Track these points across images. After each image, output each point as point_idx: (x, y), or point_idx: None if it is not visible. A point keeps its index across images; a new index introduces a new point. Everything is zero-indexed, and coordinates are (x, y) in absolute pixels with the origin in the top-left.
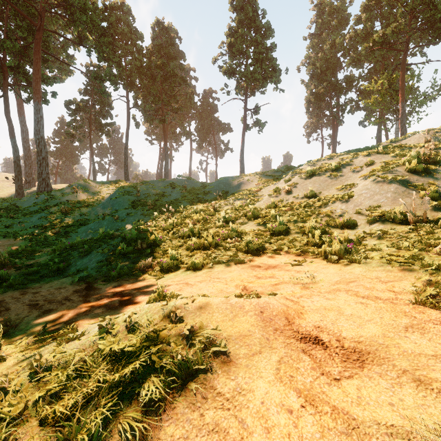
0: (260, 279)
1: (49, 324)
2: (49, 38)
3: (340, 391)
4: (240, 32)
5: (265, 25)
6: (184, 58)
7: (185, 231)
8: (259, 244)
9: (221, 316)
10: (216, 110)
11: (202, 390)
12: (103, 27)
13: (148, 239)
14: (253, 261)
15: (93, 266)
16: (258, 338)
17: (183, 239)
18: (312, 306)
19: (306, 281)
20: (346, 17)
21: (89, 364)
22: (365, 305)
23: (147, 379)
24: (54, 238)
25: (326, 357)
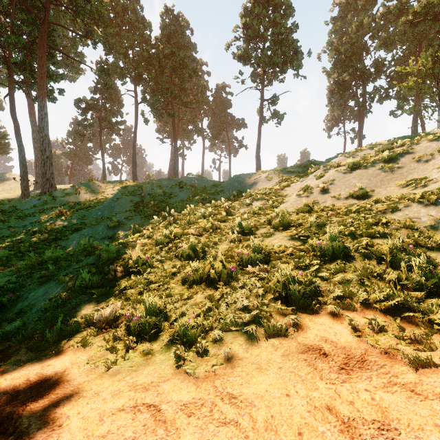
0: None
1: None
2: (55, 31)
3: None
4: (256, 12)
5: (285, 2)
6: (195, 50)
7: (183, 248)
8: (306, 283)
9: None
10: (230, 105)
11: None
12: (109, 17)
13: (128, 261)
14: (304, 329)
15: (40, 305)
16: None
17: (181, 260)
18: None
19: None
20: None
21: None
22: None
23: None
24: (40, 246)
25: None
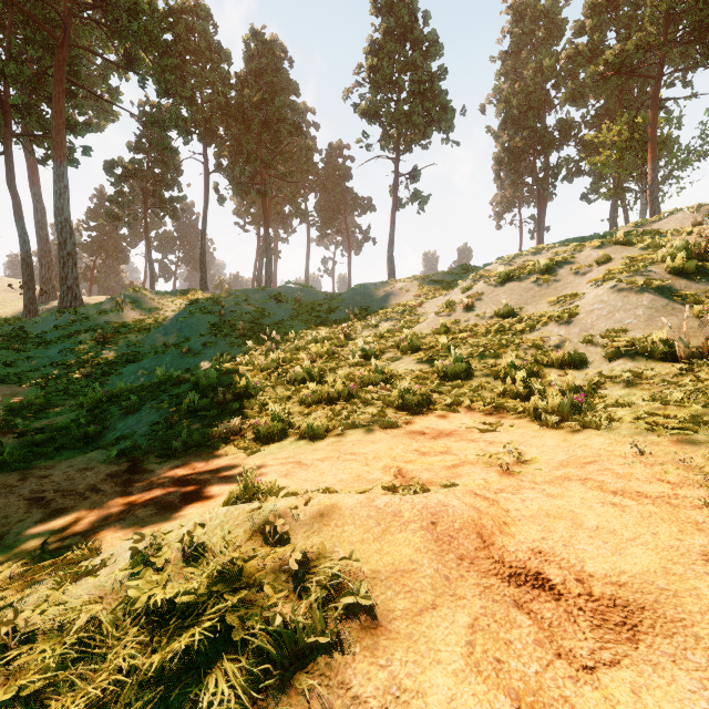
0: (426, 456)
1: (57, 538)
2: (79, 59)
3: (598, 697)
4: (387, 49)
5: (429, 36)
6: (297, 92)
7: (297, 372)
8: (422, 394)
9: (359, 532)
10: (349, 176)
11: (323, 693)
12: (165, 41)
13: (236, 386)
14: (413, 424)
15: (143, 431)
16: (429, 577)
17: (294, 386)
18: (524, 511)
19: (508, 461)
20: (561, 25)
21: (107, 631)
22: (620, 509)
23: (216, 665)
24: (84, 383)
25: (562, 617)
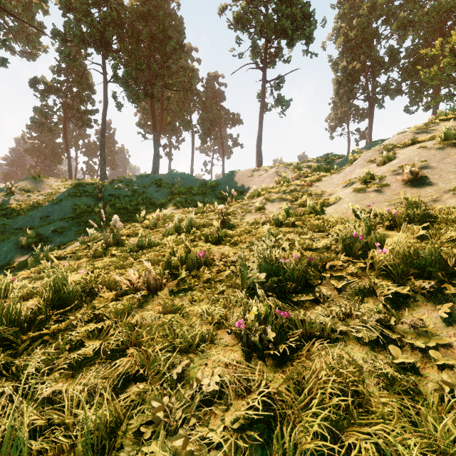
0: None
1: None
2: None
3: None
4: None
5: None
6: (182, 25)
7: None
8: None
9: None
10: (223, 97)
11: None
12: None
13: None
14: None
15: None
16: None
17: None
18: None
19: None
20: None
21: None
22: None
23: None
24: None
25: None
